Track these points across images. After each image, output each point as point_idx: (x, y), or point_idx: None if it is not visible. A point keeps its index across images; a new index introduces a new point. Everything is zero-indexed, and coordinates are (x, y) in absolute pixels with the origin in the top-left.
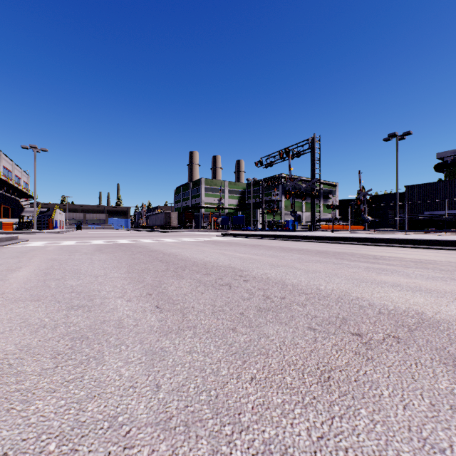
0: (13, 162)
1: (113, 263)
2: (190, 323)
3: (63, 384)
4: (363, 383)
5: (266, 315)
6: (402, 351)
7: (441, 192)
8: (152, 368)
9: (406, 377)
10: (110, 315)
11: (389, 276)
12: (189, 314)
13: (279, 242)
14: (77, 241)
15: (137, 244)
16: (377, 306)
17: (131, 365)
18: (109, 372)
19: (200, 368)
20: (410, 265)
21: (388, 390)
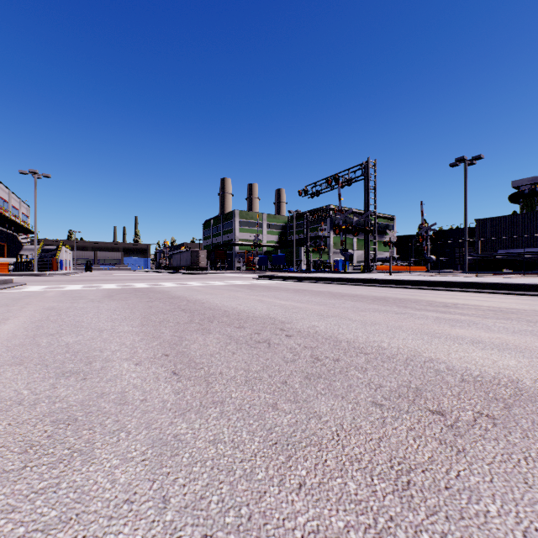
0: (9, 191)
1: (125, 313)
2: (216, 397)
3: (28, 497)
4: (458, 492)
5: (316, 385)
6: (502, 439)
7: (518, 227)
8: (159, 468)
9: (516, 481)
10: (111, 385)
11: (466, 330)
12: (215, 383)
13: (328, 286)
14: (84, 285)
15: (157, 288)
16: (458, 371)
17: (130, 464)
18: (97, 477)
19: (227, 468)
20: (489, 315)
21: (496, 505)
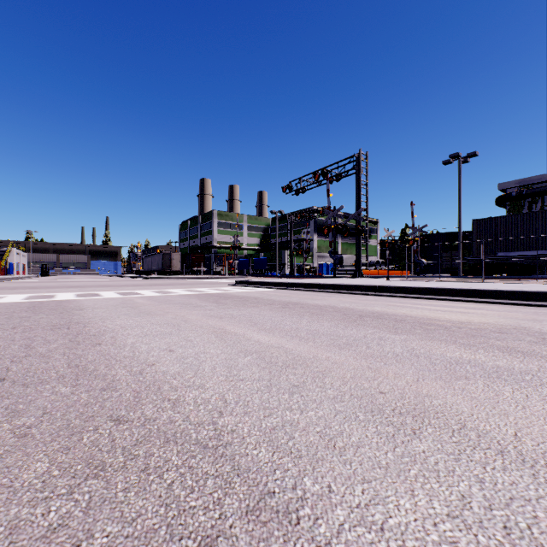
0: None
1: None
2: None
3: None
4: None
5: None
6: None
7: (519, 228)
8: None
9: None
10: None
11: None
12: None
13: (325, 296)
14: None
15: (76, 302)
16: None
17: None
18: None
19: None
20: None
21: None
